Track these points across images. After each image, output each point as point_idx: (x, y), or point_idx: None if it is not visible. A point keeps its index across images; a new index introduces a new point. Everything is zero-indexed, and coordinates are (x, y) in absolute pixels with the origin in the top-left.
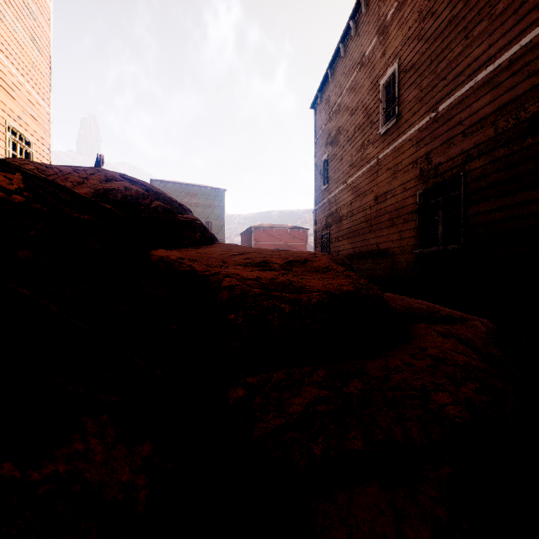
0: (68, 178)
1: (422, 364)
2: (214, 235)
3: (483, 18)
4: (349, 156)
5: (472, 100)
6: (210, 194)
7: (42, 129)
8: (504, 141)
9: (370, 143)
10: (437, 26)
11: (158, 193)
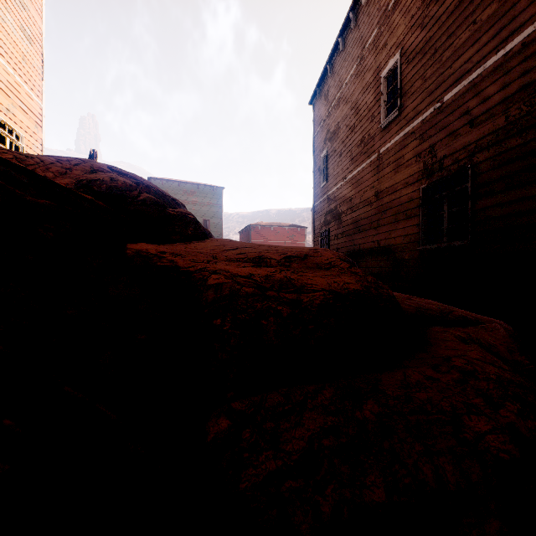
0: (50, 168)
1: (447, 378)
2: (209, 231)
3: (493, 1)
4: (349, 151)
5: (480, 88)
6: (207, 192)
7: (33, 123)
8: (516, 129)
9: (371, 137)
10: (442, 12)
11: (150, 186)
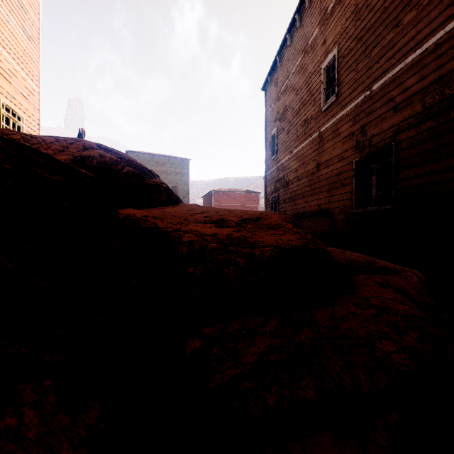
0: (50, 146)
1: (366, 313)
2: (179, 197)
3: (412, 9)
4: (295, 130)
5: (402, 80)
6: (176, 163)
7: (32, 106)
8: (430, 114)
9: (313, 119)
10: (371, 17)
11: (130, 160)
